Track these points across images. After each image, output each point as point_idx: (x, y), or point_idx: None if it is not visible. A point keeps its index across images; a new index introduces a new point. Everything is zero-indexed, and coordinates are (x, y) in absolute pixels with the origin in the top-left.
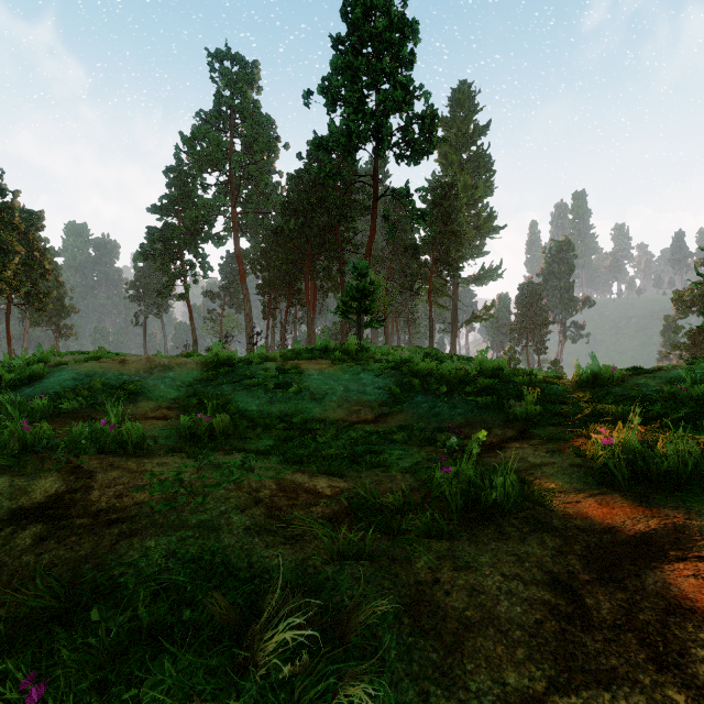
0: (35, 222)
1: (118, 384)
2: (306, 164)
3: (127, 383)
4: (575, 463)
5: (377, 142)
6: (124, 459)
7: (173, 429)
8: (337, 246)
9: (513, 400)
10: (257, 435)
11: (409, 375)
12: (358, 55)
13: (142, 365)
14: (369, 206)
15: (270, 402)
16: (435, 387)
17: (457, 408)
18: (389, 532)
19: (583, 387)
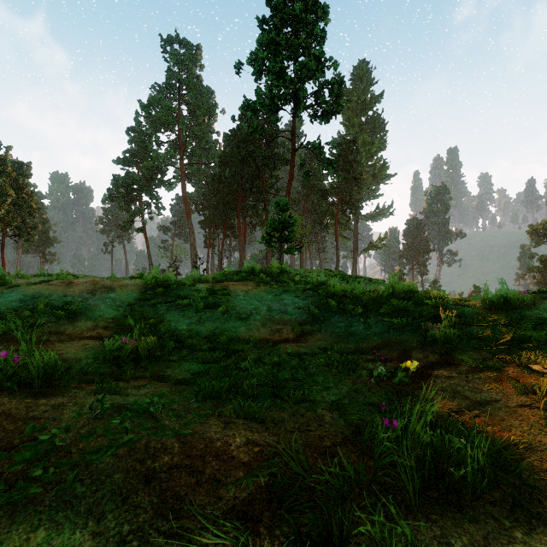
0: (24, 171)
1: (61, 305)
2: (238, 125)
3: (69, 303)
4: (523, 402)
5: (295, 103)
6: (17, 399)
7: (102, 350)
8: (262, 190)
9: (430, 323)
10: (183, 356)
11: (326, 296)
12: (279, 33)
13: (86, 287)
14: (288, 158)
15: (199, 321)
16: (350, 308)
17: (372, 328)
18: (329, 545)
19: (494, 309)
